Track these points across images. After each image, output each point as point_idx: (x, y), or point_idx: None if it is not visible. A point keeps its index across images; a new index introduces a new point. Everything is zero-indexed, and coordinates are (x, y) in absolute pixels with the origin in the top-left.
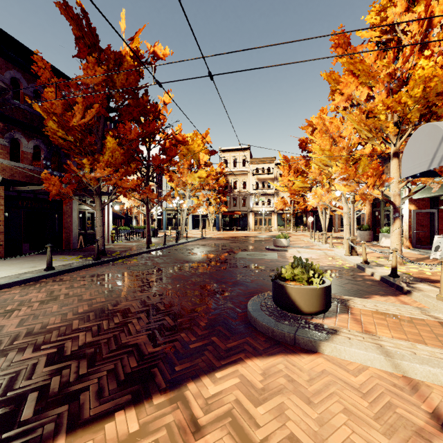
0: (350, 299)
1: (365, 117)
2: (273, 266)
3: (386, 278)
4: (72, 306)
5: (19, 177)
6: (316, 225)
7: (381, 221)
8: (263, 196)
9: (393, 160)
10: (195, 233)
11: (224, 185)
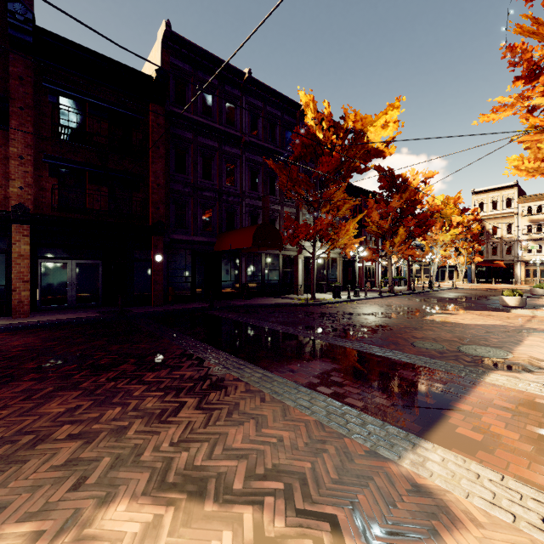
0: (543, 308)
1: None
2: None
3: None
4: (411, 303)
5: None
6: None
7: None
8: (539, 241)
9: None
10: (441, 285)
11: (478, 233)
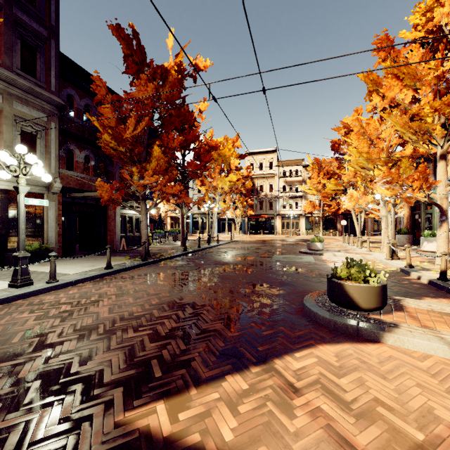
0: (402, 299)
1: (410, 119)
2: (313, 268)
3: (435, 281)
4: (144, 299)
5: (73, 185)
6: (347, 229)
7: (421, 225)
8: (290, 199)
9: (440, 163)
10: (222, 237)
11: (251, 189)
